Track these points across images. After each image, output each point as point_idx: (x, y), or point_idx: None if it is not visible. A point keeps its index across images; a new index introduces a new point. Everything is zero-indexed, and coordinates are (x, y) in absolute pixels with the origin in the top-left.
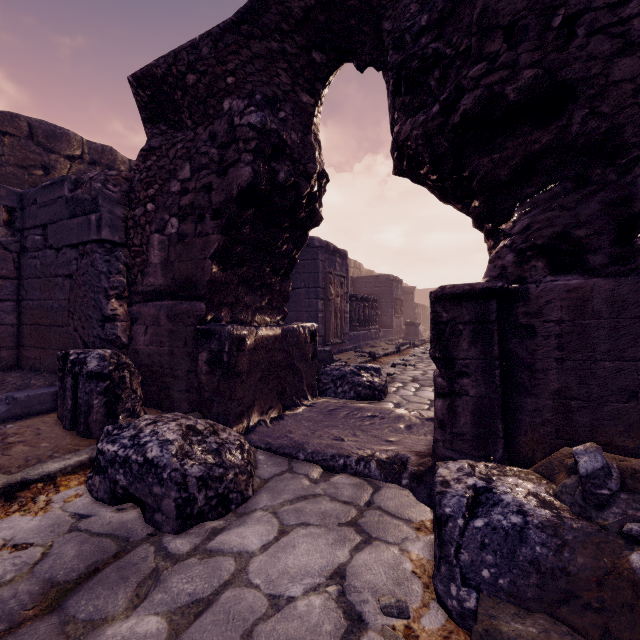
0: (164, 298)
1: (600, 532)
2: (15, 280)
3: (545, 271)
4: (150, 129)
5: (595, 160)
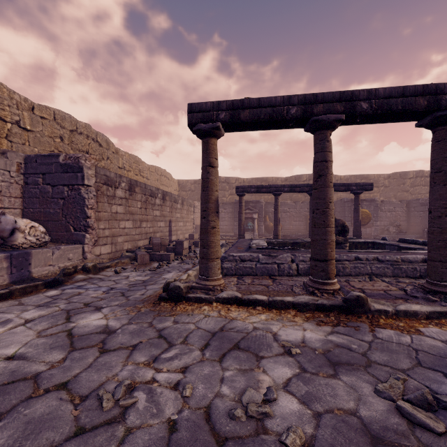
0: None
1: None
2: (407, 217)
3: None
4: None
5: None
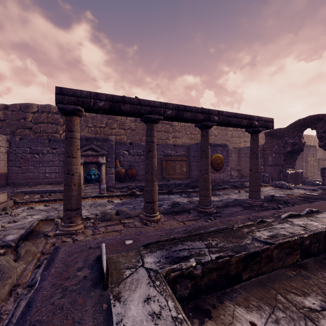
0: (271, 166)
1: None
2: (238, 162)
3: None
4: (266, 138)
5: None
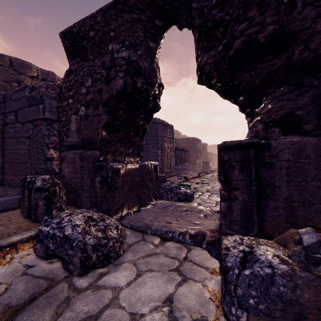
0: (78, 148)
1: (317, 279)
2: (1, 139)
3: (279, 133)
4: (71, 61)
5: (306, 74)
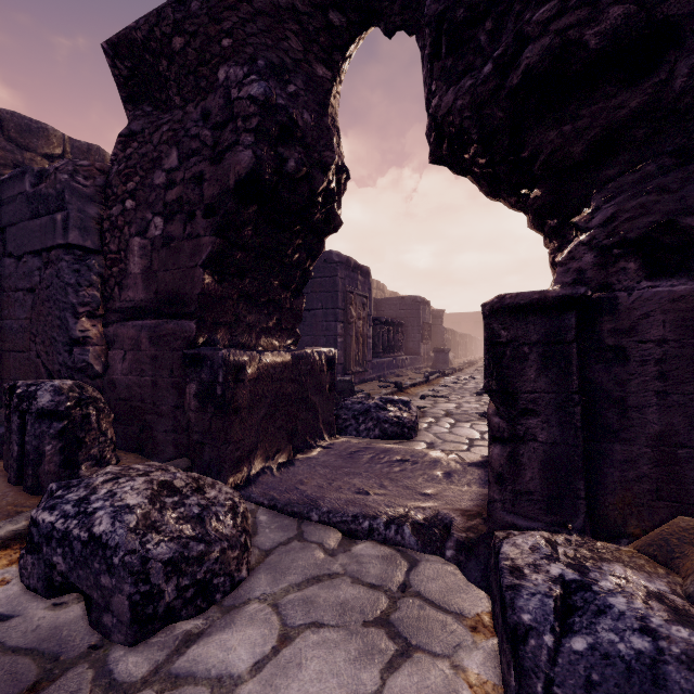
0: (146, 316)
1: None
2: None
3: (639, 274)
4: (132, 111)
5: None
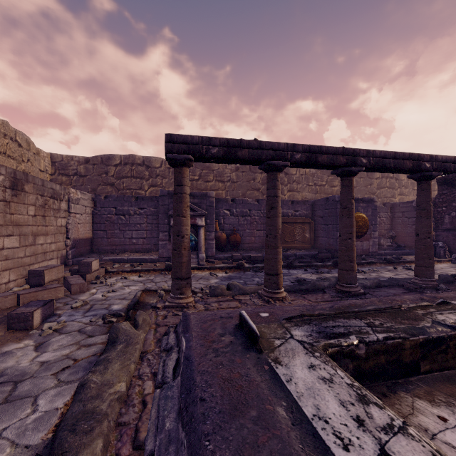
0: (449, 231)
1: None
2: (391, 225)
3: None
4: (440, 187)
5: None
